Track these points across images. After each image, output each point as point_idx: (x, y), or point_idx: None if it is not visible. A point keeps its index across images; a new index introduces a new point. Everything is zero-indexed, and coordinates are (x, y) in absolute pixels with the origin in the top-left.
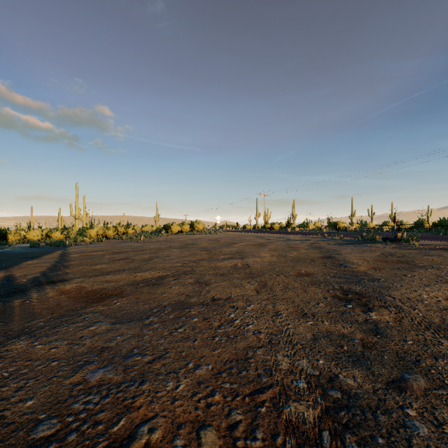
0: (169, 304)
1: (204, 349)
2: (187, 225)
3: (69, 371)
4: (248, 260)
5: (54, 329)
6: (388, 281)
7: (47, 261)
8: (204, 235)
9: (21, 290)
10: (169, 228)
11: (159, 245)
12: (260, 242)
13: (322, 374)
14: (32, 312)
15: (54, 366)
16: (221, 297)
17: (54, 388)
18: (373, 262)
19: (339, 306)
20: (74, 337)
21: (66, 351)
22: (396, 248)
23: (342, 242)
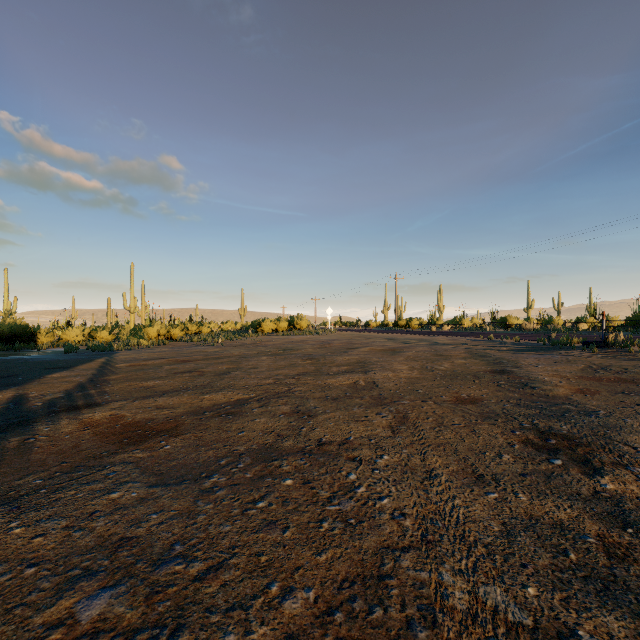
0: (248, 450)
1: (302, 550)
2: (285, 321)
3: (50, 591)
4: (374, 376)
5: (54, 494)
6: (614, 414)
7: (80, 373)
8: (308, 336)
9: (28, 421)
10: (258, 326)
11: (243, 350)
12: (392, 347)
13: (540, 624)
14: (32, 459)
15: (28, 577)
16: (333, 440)
17: (9, 634)
18: (577, 381)
19: (538, 461)
20: (81, 513)
21: (58, 544)
22: (608, 357)
23: (519, 348)
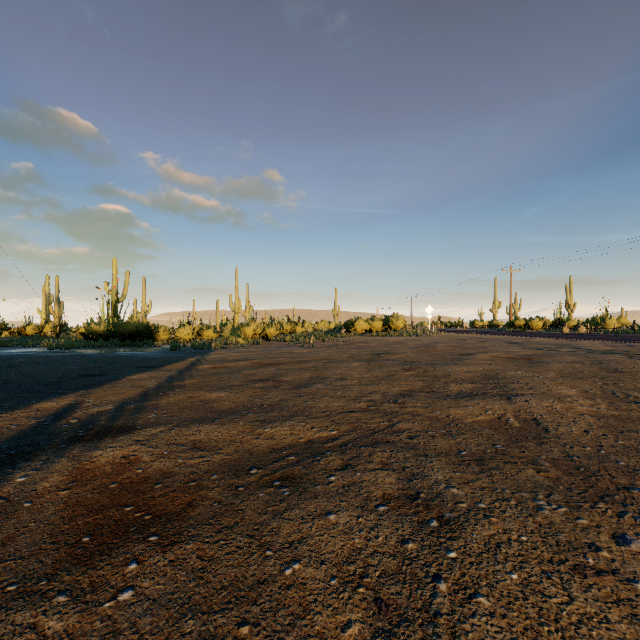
0: None
1: None
2: (379, 321)
3: None
4: (529, 406)
5: None
6: None
7: (158, 376)
8: (405, 337)
9: (23, 455)
10: (351, 326)
11: (333, 353)
12: (523, 354)
13: None
14: None
15: None
16: None
17: None
18: None
19: None
20: None
21: None
22: None
23: None
